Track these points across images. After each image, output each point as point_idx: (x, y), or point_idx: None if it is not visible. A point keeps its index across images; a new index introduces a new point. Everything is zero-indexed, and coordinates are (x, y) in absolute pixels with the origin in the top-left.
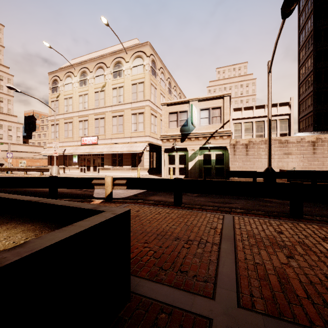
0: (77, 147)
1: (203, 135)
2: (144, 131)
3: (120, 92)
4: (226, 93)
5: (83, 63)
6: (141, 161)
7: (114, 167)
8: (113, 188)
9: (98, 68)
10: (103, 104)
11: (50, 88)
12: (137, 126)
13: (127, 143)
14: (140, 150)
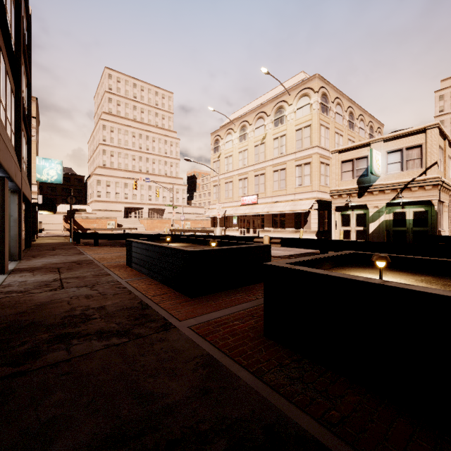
0: (236, 207)
1: (391, 186)
2: (311, 185)
3: (282, 142)
4: (430, 124)
5: (242, 117)
6: (307, 222)
7: (275, 229)
8: None
9: (257, 119)
10: (263, 159)
11: (213, 149)
12: (302, 180)
13: (290, 201)
14: (305, 210)
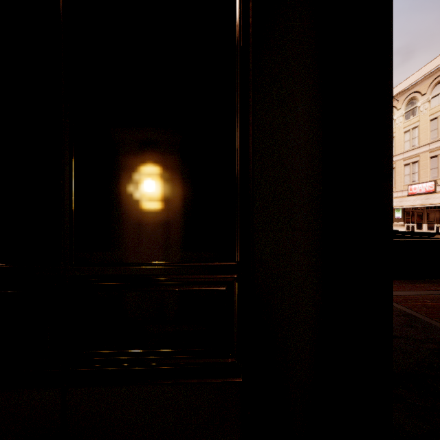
0: (401, 198)
1: None
2: None
3: None
4: None
5: (410, 88)
6: None
7: None
8: None
9: (435, 85)
10: None
11: None
12: None
13: None
14: None
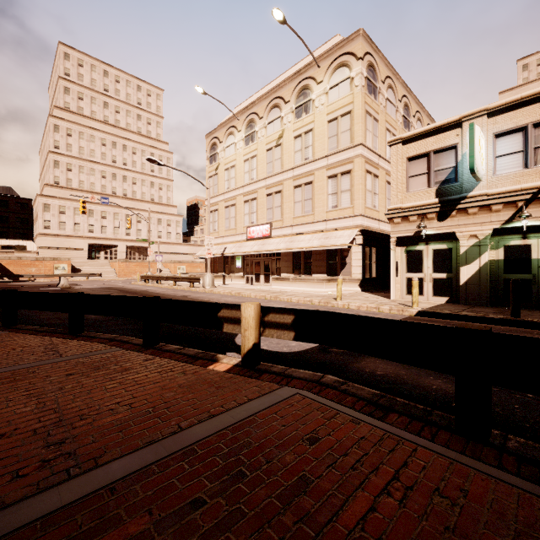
0: (241, 243)
1: (504, 197)
2: (351, 207)
3: (307, 141)
4: None
5: (249, 108)
6: (346, 265)
7: (297, 276)
8: (261, 333)
9: (271, 108)
10: (280, 168)
11: (208, 158)
12: (337, 198)
13: (319, 232)
14: (343, 244)
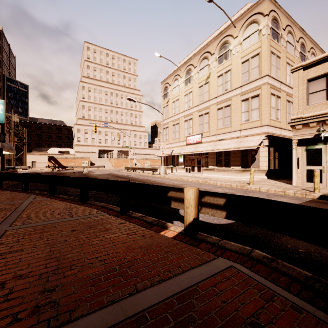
0: (182, 147)
1: None
2: (259, 119)
3: (227, 78)
4: None
5: (188, 61)
6: (255, 160)
7: (219, 167)
8: (199, 210)
9: (202, 60)
10: (207, 98)
11: (162, 96)
12: (249, 114)
13: (235, 138)
14: (253, 146)
